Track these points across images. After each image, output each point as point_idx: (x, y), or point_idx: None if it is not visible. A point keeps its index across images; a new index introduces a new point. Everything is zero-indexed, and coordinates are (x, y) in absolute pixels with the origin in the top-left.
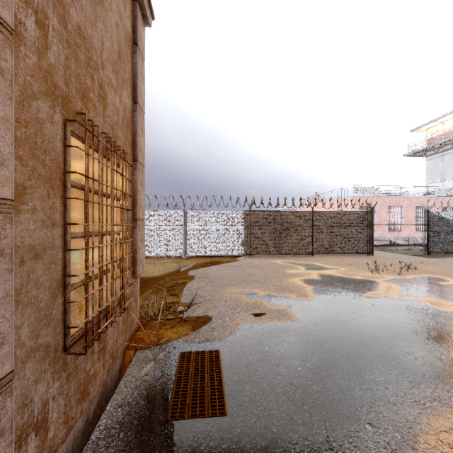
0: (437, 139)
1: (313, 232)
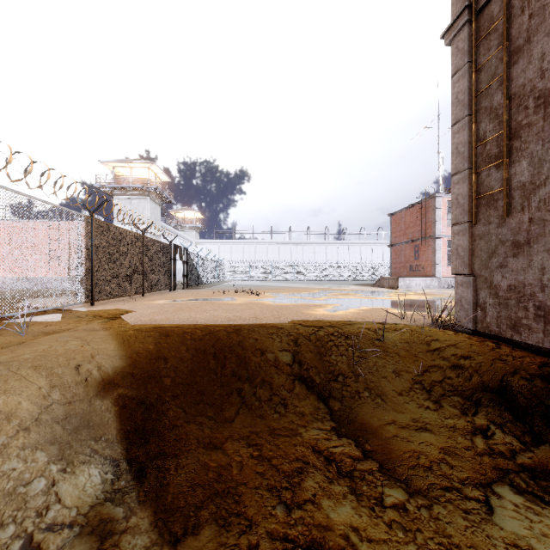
0: (131, 182)
1: (144, 264)
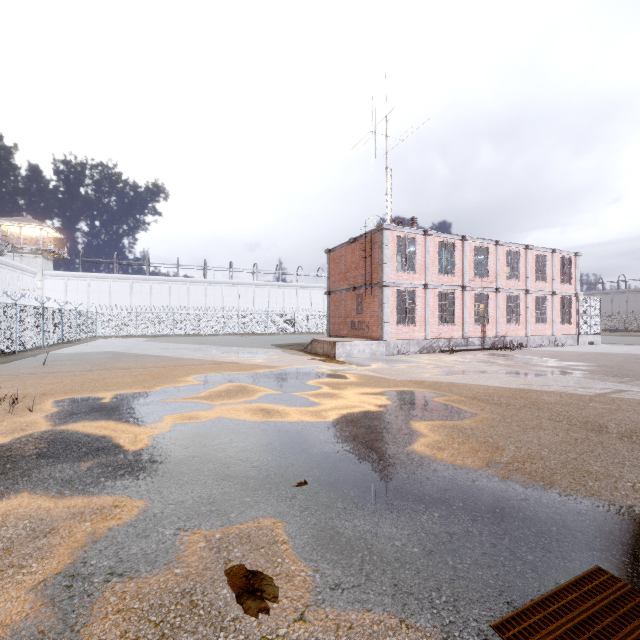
0: None
1: None
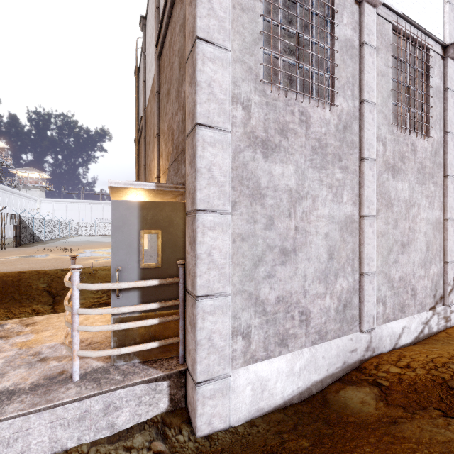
0: None
1: None
